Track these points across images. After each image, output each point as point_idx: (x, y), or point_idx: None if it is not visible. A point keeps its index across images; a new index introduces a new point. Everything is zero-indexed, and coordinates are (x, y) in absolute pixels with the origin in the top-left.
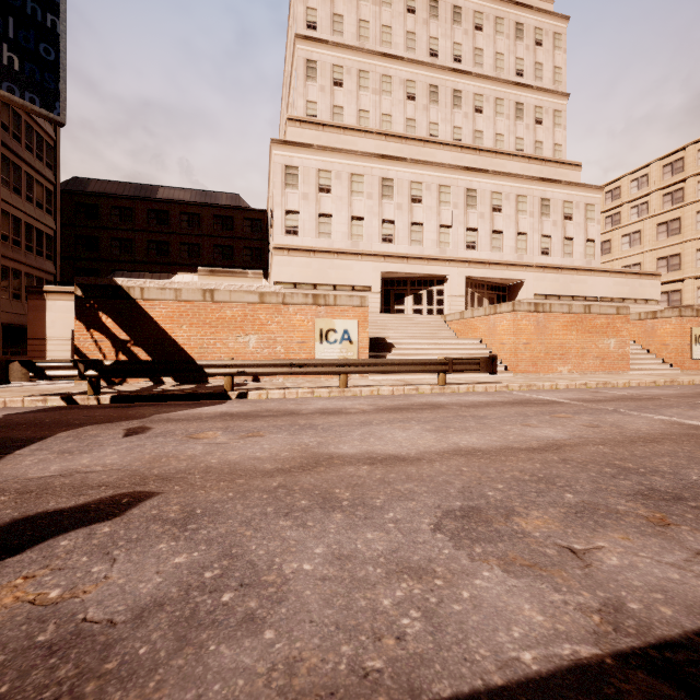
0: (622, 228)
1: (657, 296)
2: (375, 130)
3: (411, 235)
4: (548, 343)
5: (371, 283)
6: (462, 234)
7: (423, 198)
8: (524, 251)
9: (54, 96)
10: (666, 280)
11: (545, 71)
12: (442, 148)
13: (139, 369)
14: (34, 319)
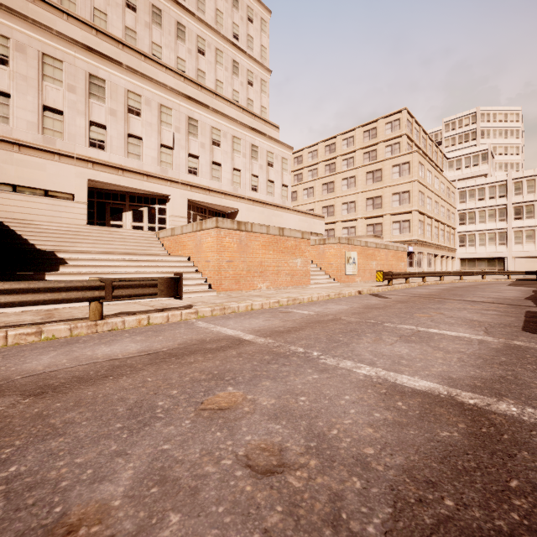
0: (304, 183)
1: (323, 232)
2: (83, 19)
3: (128, 147)
4: (250, 262)
5: (74, 191)
6: (184, 158)
7: (143, 112)
8: (239, 184)
9: None
10: (327, 222)
11: (255, 45)
12: (165, 70)
13: None
14: None
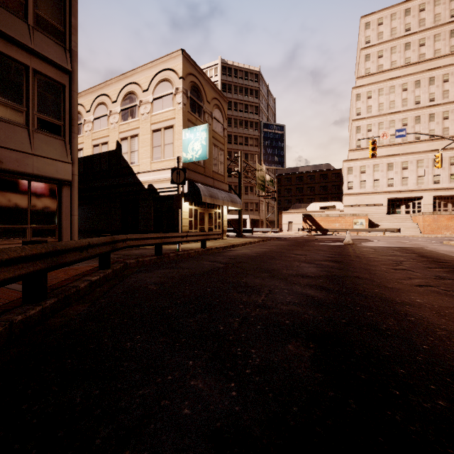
0: None
1: None
2: (385, 145)
3: (402, 182)
4: (439, 225)
5: (382, 203)
6: (430, 178)
7: (408, 167)
8: None
9: (283, 163)
10: None
11: None
12: (421, 143)
13: (317, 230)
14: (280, 219)
